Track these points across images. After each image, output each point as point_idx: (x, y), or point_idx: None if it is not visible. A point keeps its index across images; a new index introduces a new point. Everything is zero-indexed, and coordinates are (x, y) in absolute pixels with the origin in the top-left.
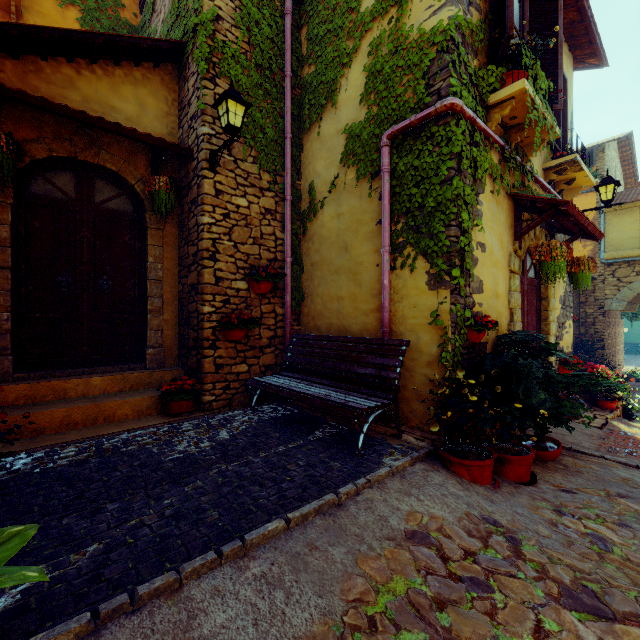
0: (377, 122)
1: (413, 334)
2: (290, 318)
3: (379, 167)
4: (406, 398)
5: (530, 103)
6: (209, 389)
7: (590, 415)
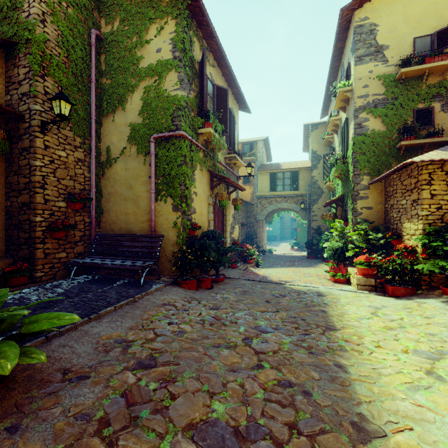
0: (148, 128)
1: (166, 232)
2: (95, 224)
3: (149, 150)
4: (163, 262)
5: (213, 137)
6: (40, 269)
7: (242, 266)
